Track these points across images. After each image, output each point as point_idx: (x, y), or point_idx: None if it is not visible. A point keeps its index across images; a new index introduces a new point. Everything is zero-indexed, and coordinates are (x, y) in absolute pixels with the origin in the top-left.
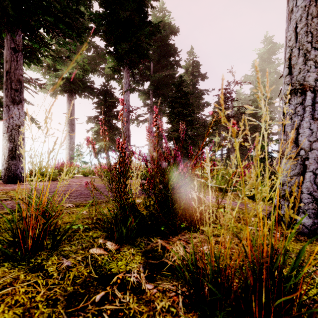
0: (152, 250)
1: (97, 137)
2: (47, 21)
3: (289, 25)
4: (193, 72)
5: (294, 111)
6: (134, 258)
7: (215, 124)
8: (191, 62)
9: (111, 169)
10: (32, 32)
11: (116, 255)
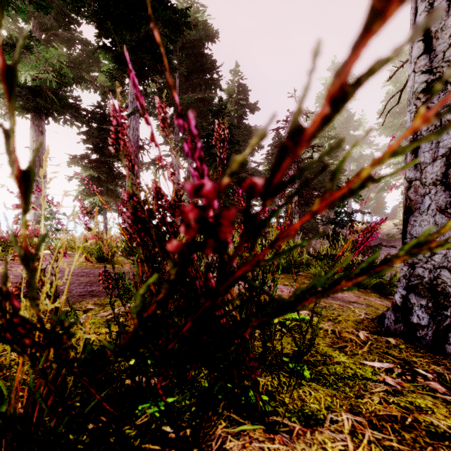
0: None
1: (87, 189)
2: None
3: None
4: (238, 100)
5: (439, 121)
6: None
7: None
8: (235, 86)
9: None
10: None
11: None
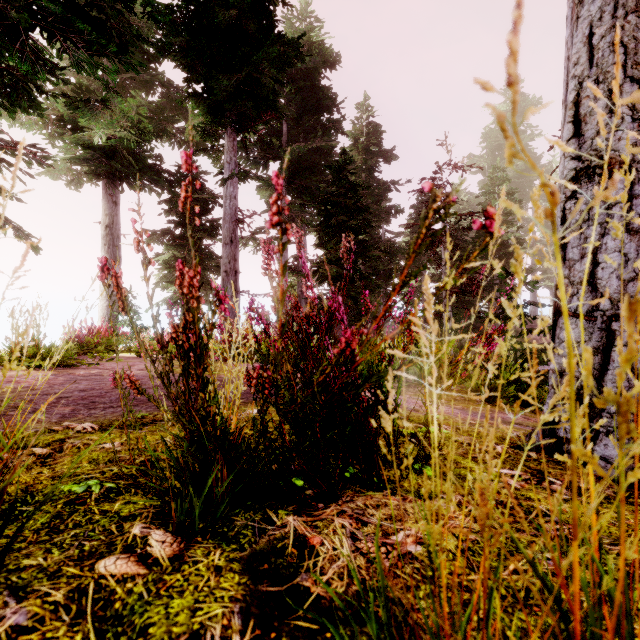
0: (272, 550)
1: (169, 274)
2: (49, 11)
3: (575, 31)
4: (368, 146)
5: (586, 214)
6: (220, 582)
7: (438, 218)
8: (364, 126)
9: (165, 342)
10: (16, 38)
11: (168, 576)
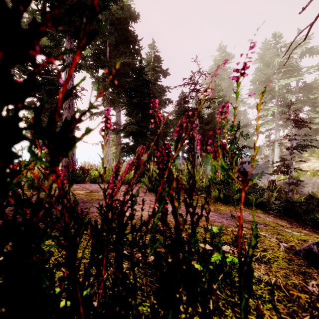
0: None
1: None
2: None
3: None
4: (154, 67)
5: None
6: None
7: None
8: (152, 56)
9: None
10: None
11: None
